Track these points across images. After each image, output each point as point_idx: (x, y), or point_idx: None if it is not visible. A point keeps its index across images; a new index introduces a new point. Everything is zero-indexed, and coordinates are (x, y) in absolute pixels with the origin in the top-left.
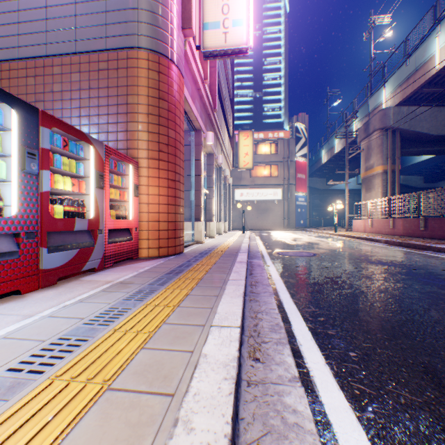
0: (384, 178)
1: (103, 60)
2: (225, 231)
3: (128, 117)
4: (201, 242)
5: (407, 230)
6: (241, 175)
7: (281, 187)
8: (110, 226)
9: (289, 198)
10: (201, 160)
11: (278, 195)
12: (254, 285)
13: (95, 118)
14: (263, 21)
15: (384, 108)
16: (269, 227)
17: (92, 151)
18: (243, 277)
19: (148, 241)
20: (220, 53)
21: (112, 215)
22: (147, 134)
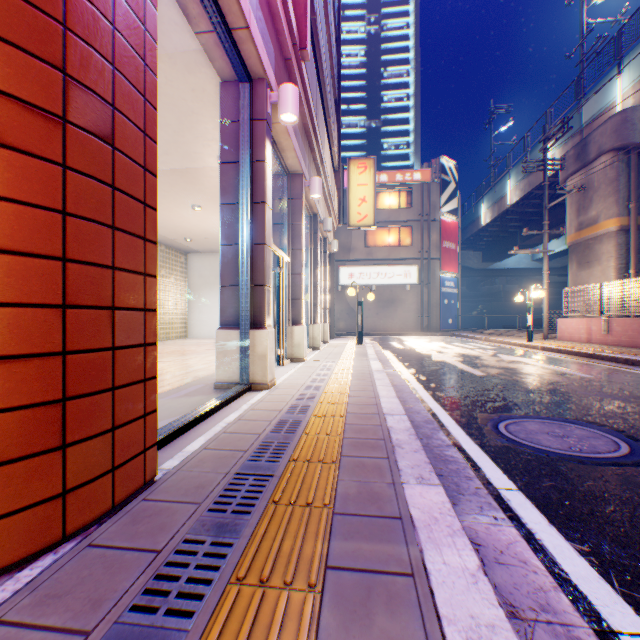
0: (621, 241)
1: None
2: (325, 340)
3: None
4: (263, 385)
5: None
6: (350, 244)
7: (416, 263)
8: None
9: (430, 282)
10: (264, 161)
11: (412, 276)
12: None
13: None
14: (382, 11)
15: (625, 109)
16: (397, 329)
17: None
18: None
19: None
20: None
21: None
22: None
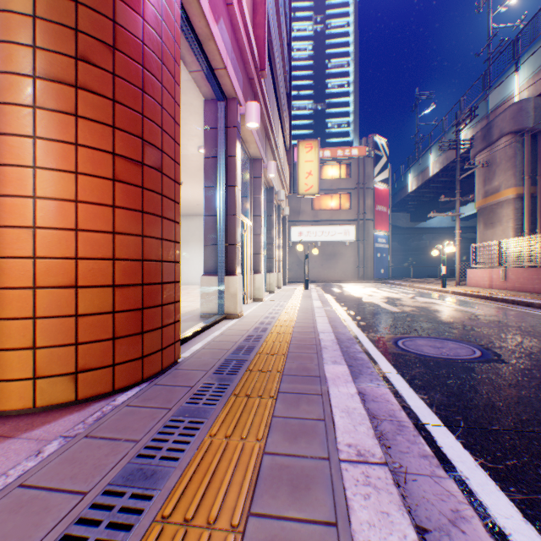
0: (517, 206)
1: None
2: (279, 285)
3: None
4: (235, 315)
5: None
6: (300, 207)
7: (354, 223)
8: None
9: (365, 239)
10: (235, 156)
11: (350, 234)
12: None
13: None
14: (327, 12)
15: (520, 100)
16: (338, 277)
17: None
18: None
19: (33, 354)
20: None
21: None
22: None
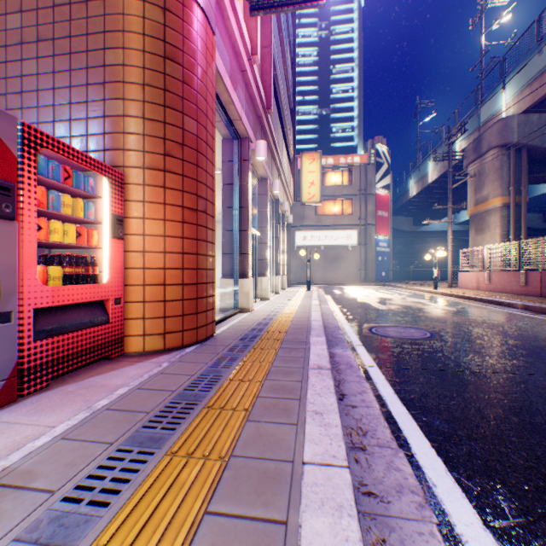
0: (504, 214)
1: None
2: (283, 287)
3: (107, 91)
4: (247, 310)
5: None
6: (304, 213)
7: (356, 228)
8: (38, 301)
9: (367, 243)
10: (247, 183)
11: (352, 238)
12: (361, 449)
13: (48, 95)
14: (331, 18)
15: (505, 117)
16: (340, 280)
17: None
18: (341, 448)
19: (143, 322)
20: None
21: (54, 277)
22: (142, 122)
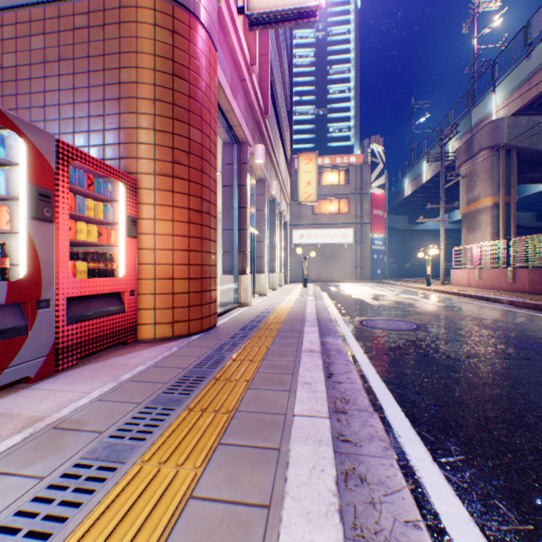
0: (494, 213)
1: (80, 13)
2: (281, 284)
3: (122, 105)
4: (246, 304)
5: (535, 285)
6: (301, 212)
7: (352, 227)
8: (70, 291)
9: (363, 241)
10: (246, 185)
11: (348, 236)
12: (343, 412)
13: (68, 108)
14: (328, 20)
15: (496, 119)
16: (337, 278)
17: (24, 148)
18: (324, 406)
19: (154, 312)
20: (273, 17)
21: (81, 271)
22: (153, 133)
